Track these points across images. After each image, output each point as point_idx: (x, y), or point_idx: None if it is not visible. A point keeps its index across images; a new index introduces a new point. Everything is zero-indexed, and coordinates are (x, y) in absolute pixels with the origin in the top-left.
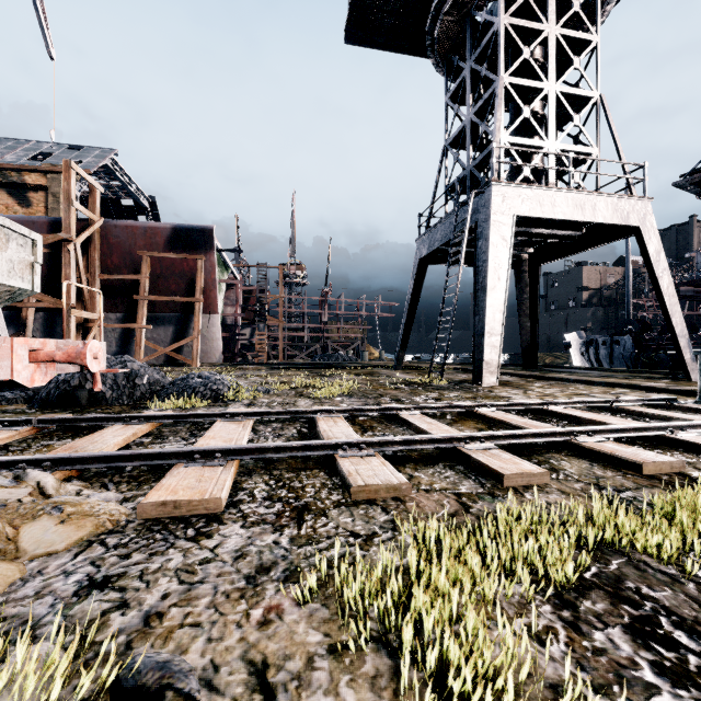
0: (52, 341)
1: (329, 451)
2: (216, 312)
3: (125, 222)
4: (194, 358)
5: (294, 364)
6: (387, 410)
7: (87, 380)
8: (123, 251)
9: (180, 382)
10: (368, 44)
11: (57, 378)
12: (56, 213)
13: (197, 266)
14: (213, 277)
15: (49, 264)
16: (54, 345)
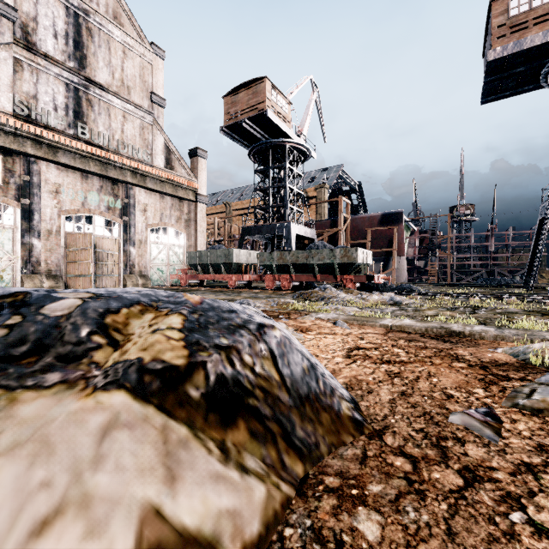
0: (382, 275)
1: (438, 296)
2: (403, 255)
3: (360, 216)
4: (392, 280)
5: (453, 284)
6: (465, 294)
7: (374, 285)
8: (358, 229)
9: (399, 286)
10: (498, 98)
11: (367, 284)
12: (320, 208)
13: (394, 232)
14: (402, 237)
15: (330, 239)
16: (382, 276)
